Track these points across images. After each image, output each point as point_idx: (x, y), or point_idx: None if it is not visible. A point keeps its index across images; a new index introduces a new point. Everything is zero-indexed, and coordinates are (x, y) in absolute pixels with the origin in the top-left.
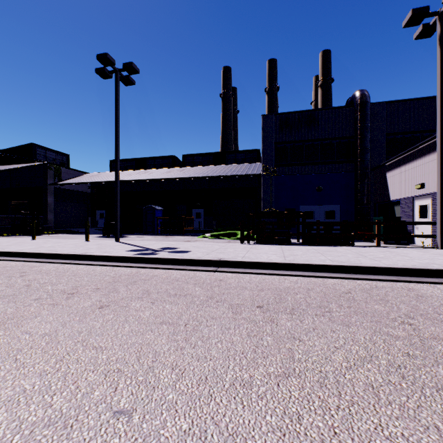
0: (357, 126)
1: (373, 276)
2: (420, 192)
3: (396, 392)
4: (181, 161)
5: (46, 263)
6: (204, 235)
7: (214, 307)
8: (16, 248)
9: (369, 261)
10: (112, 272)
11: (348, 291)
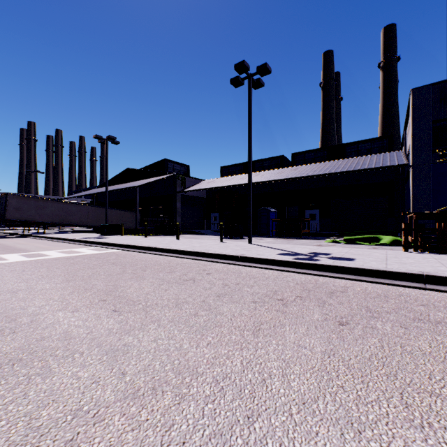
0: None
1: None
2: None
3: None
4: (289, 160)
5: (211, 262)
6: (334, 239)
7: None
8: (177, 246)
9: None
10: (287, 277)
11: None
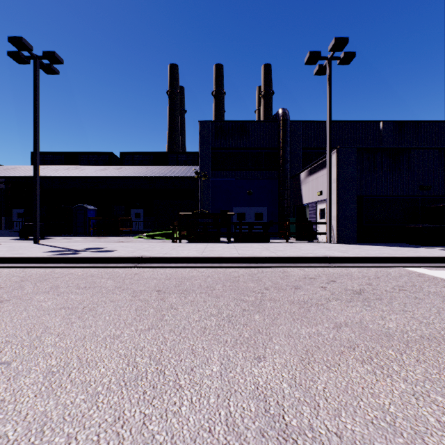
0: (280, 139)
1: (265, 264)
2: (320, 198)
3: (218, 329)
4: (119, 158)
5: None
6: (140, 236)
7: (117, 294)
8: None
9: (268, 253)
10: (22, 273)
11: (239, 275)
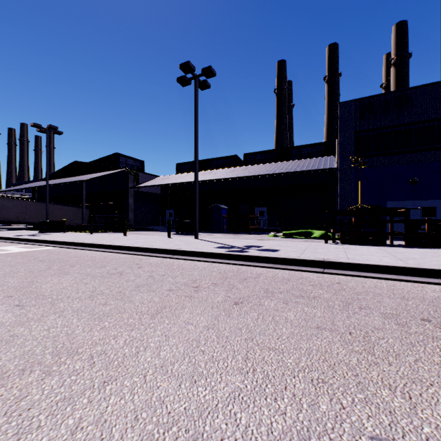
0: None
1: None
2: None
3: None
4: (241, 160)
5: (149, 256)
6: (275, 234)
7: (364, 315)
8: (119, 242)
9: None
10: (214, 268)
11: None
